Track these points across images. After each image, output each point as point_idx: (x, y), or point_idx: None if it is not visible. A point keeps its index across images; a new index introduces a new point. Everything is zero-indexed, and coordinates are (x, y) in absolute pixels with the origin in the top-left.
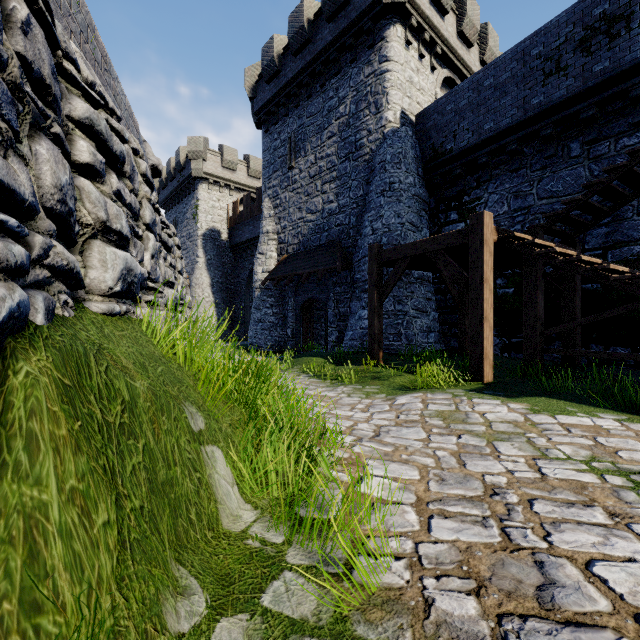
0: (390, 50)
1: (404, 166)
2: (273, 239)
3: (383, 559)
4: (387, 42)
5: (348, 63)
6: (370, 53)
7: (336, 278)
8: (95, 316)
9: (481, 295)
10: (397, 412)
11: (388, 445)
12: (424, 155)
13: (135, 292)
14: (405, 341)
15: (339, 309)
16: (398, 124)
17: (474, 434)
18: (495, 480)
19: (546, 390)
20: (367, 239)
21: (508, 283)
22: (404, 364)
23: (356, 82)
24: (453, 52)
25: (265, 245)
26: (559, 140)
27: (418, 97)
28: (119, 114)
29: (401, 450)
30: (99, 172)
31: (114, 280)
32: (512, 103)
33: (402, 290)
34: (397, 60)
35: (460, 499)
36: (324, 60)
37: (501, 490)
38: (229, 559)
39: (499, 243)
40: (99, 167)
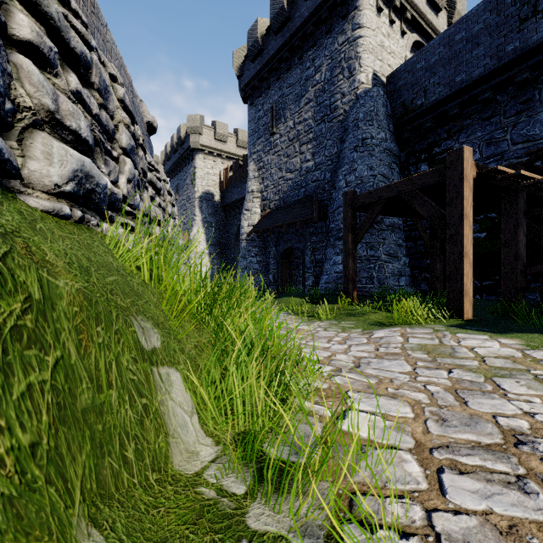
0: (362, 17)
1: (376, 123)
2: (257, 197)
3: (382, 533)
4: (360, 10)
5: (323, 35)
6: (344, 23)
7: (312, 229)
8: (30, 210)
9: (460, 231)
10: (376, 345)
11: (370, 377)
12: (395, 112)
13: (99, 204)
14: (377, 284)
15: (315, 256)
16: (370, 85)
17: (467, 369)
18: (513, 424)
19: (536, 327)
20: (341, 191)
21: (480, 228)
22: (378, 303)
23: (331, 51)
24: (422, 17)
25: (250, 202)
26: (536, 84)
27: (389, 60)
28: (85, 20)
29: (386, 383)
30: (48, 59)
31: (62, 178)
32: (485, 53)
33: (374, 237)
34: (369, 26)
35: (474, 447)
36: (302, 35)
37: (527, 438)
38: (171, 515)
39: (479, 179)
40: (47, 53)
